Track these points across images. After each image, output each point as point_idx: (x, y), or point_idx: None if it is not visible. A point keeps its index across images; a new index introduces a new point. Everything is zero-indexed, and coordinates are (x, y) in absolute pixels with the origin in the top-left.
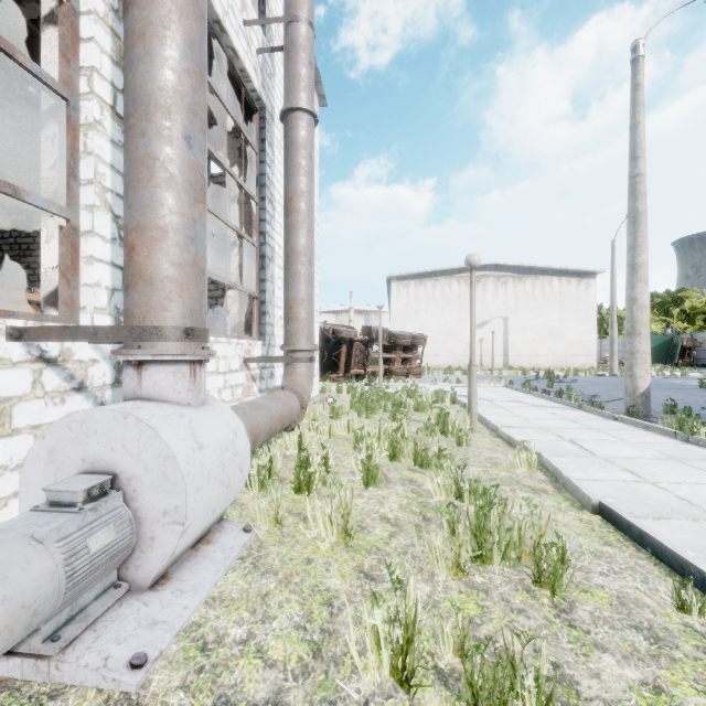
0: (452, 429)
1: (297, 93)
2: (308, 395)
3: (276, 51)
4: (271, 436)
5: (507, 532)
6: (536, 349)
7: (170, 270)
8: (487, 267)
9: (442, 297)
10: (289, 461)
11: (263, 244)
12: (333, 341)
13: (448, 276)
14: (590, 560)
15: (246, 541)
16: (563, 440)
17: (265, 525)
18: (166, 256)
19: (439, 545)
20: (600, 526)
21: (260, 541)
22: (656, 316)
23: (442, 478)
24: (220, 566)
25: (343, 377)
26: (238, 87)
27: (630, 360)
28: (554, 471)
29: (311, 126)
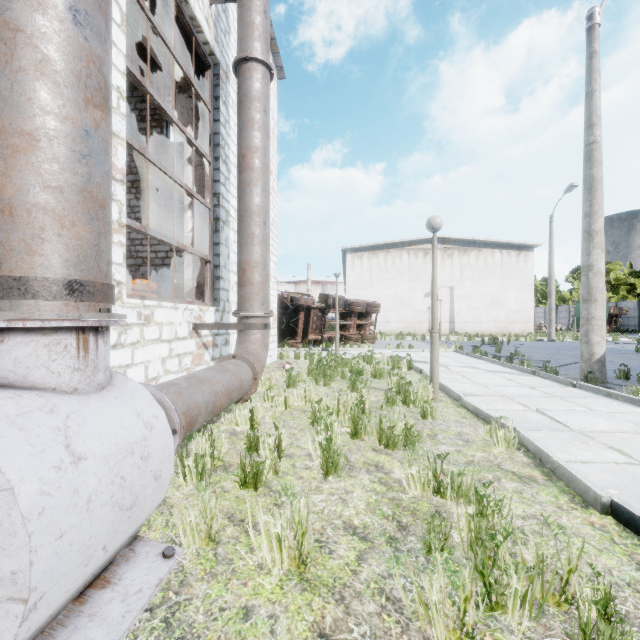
0: (415, 399)
1: (250, 42)
2: (262, 364)
3: (229, 2)
4: (216, 414)
5: (529, 571)
6: (480, 316)
7: (42, 196)
8: None
9: (394, 268)
10: (238, 440)
11: (216, 206)
12: (291, 308)
13: (399, 248)
14: (634, 601)
15: (163, 574)
16: (530, 410)
17: (193, 545)
18: (34, 175)
19: (435, 597)
20: (620, 535)
21: (184, 572)
22: None
23: (417, 468)
24: (112, 632)
25: (301, 343)
26: (192, 44)
27: (586, 326)
28: (537, 452)
29: (266, 78)
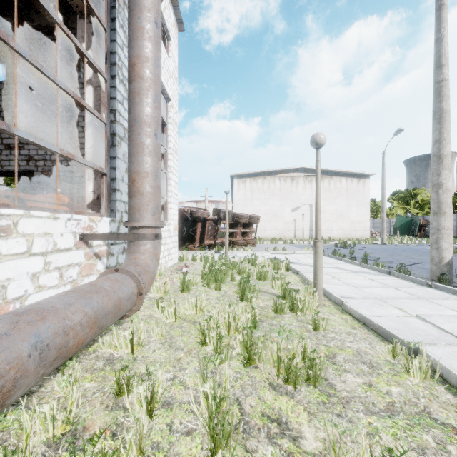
0: (302, 307)
1: None
2: (151, 275)
3: None
4: (73, 352)
5: None
6: (331, 226)
7: None
8: (298, 170)
9: (269, 190)
10: (111, 373)
11: (113, 121)
12: (191, 219)
13: (273, 175)
14: None
15: None
16: (410, 316)
17: None
18: None
19: None
20: None
21: None
22: (400, 205)
23: None
24: None
25: (198, 247)
26: None
27: (436, 235)
28: None
29: None
